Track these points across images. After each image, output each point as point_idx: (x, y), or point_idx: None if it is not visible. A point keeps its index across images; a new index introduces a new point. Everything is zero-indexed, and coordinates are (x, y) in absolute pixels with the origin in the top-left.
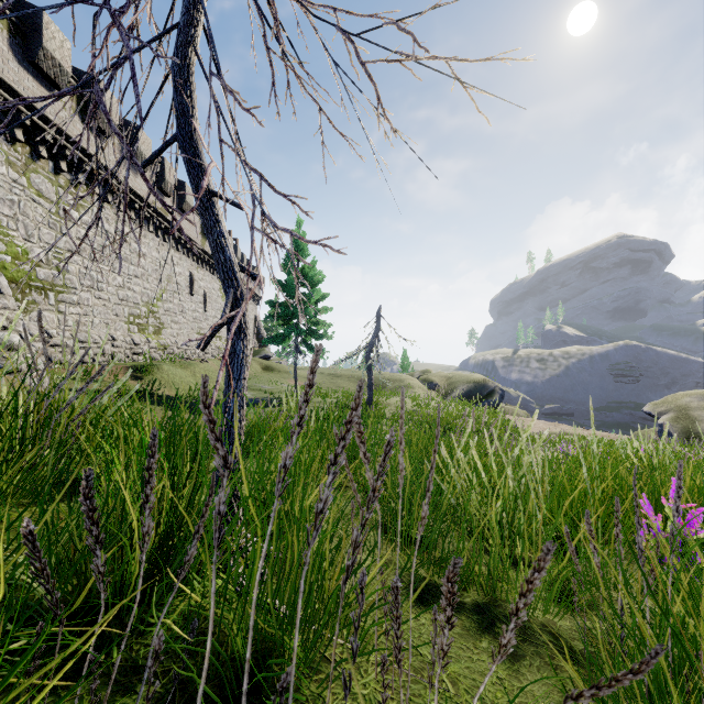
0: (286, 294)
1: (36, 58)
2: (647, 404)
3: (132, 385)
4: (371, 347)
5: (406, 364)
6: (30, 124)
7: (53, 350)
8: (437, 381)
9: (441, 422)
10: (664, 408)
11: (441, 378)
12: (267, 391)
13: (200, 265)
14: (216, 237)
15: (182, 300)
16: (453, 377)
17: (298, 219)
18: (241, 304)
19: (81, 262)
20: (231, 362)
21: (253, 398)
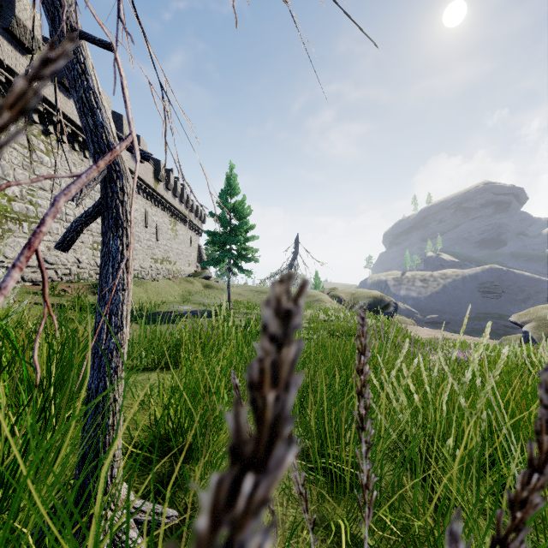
0: (221, 225)
1: (10, 26)
2: (513, 315)
3: (91, 299)
4: (290, 268)
5: (318, 283)
6: (6, 82)
7: (25, 270)
8: (343, 296)
9: (350, 331)
10: (527, 318)
11: (346, 294)
12: (206, 304)
13: (153, 204)
14: (81, 93)
15: (138, 231)
16: (356, 293)
17: (231, 163)
18: (118, 187)
19: (52, 198)
20: (104, 267)
21: (193, 310)
